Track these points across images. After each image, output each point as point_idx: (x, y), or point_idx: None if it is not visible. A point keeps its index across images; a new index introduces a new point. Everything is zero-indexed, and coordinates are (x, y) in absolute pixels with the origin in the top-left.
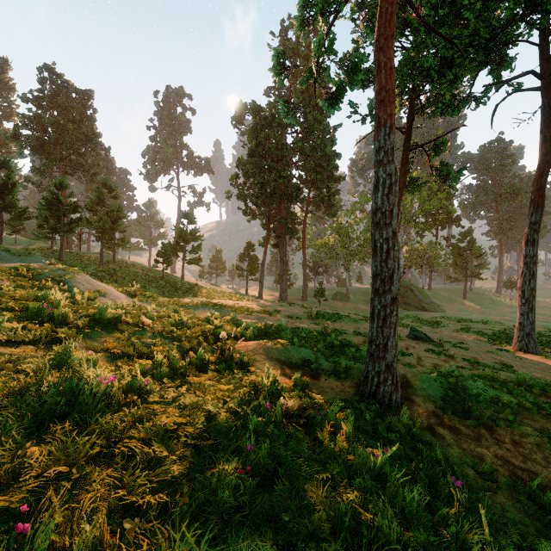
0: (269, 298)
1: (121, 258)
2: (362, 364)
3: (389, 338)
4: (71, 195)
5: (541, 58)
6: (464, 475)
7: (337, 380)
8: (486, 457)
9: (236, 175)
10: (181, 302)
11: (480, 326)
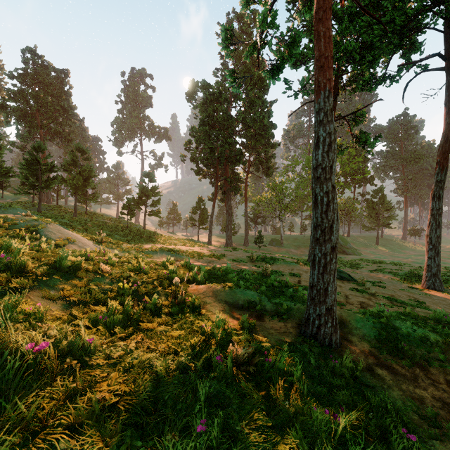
0: (217, 244)
1: (93, 211)
2: (301, 305)
3: (329, 284)
4: (48, 157)
5: (446, 43)
6: (410, 421)
7: (280, 321)
8: (426, 399)
9: (189, 141)
10: (142, 248)
11: (392, 267)
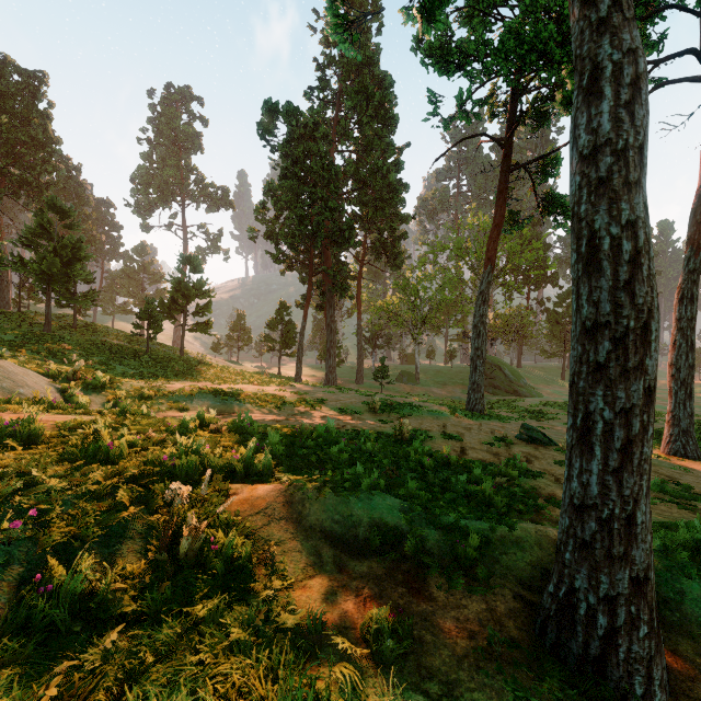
0: (311, 380)
1: (89, 323)
2: (510, 530)
3: (638, 503)
4: None
5: None
6: None
7: (472, 594)
8: None
9: (263, 204)
10: (162, 390)
11: None
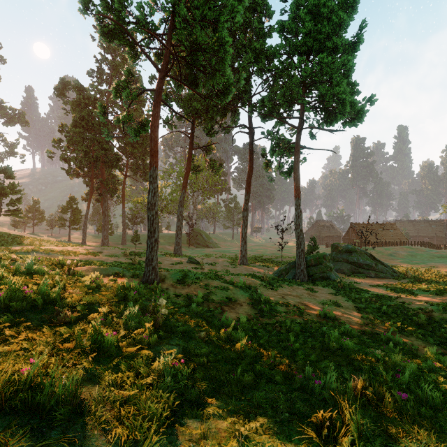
0: (92, 244)
1: None
2: None
3: (154, 256)
4: None
5: (249, 119)
6: (170, 296)
7: (132, 279)
8: (182, 292)
9: (59, 140)
10: (11, 249)
11: (232, 254)
